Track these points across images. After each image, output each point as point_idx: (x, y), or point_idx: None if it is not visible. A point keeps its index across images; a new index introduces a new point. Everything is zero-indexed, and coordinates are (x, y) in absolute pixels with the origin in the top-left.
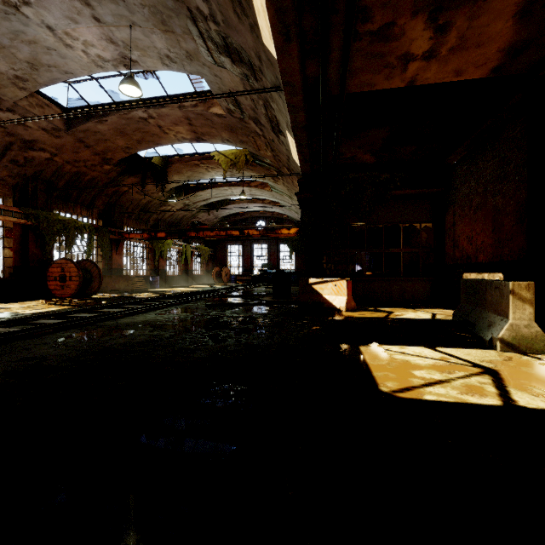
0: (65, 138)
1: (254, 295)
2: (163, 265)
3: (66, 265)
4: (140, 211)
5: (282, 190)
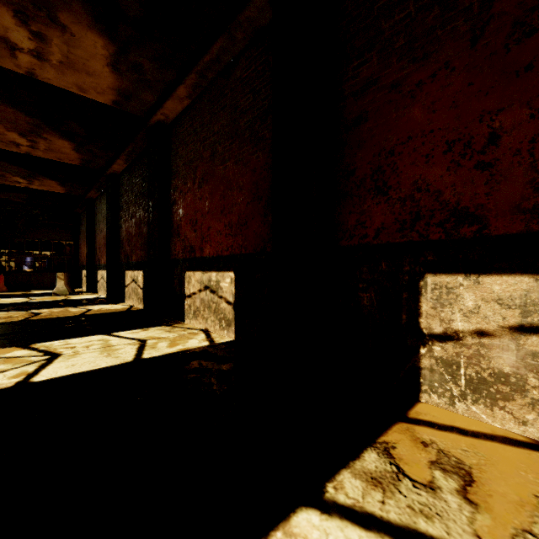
0: None
1: None
2: None
3: None
4: None
5: None
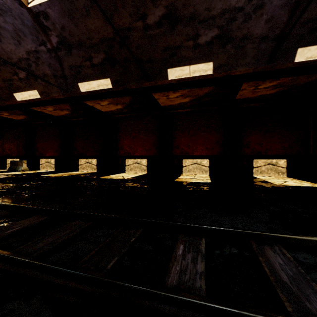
0: None
1: None
2: None
3: None
4: None
5: None
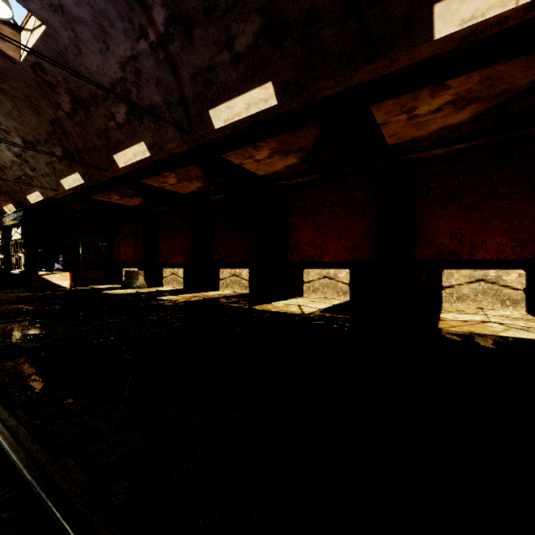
0: None
1: None
2: None
3: None
4: None
5: None
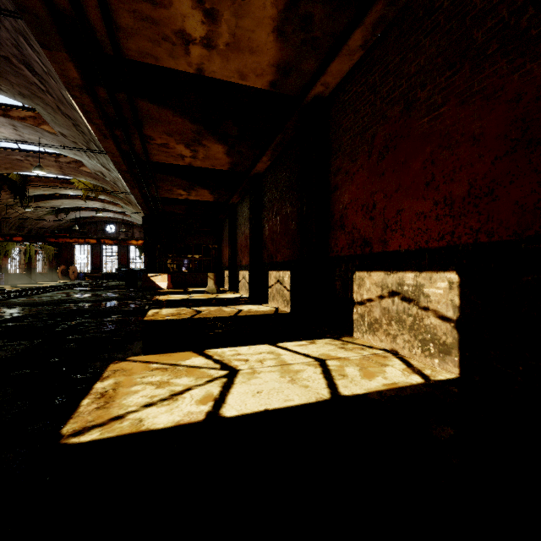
0: None
1: (110, 286)
2: (6, 263)
3: None
4: None
5: (132, 210)
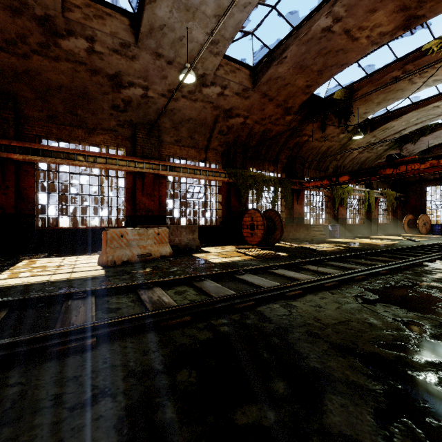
0: (252, 97)
1: None
2: (342, 213)
3: (254, 214)
4: (319, 158)
5: None
